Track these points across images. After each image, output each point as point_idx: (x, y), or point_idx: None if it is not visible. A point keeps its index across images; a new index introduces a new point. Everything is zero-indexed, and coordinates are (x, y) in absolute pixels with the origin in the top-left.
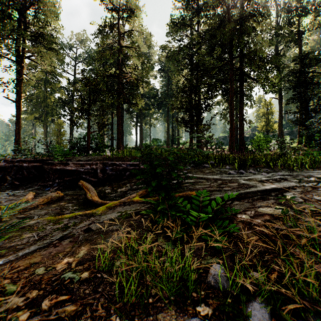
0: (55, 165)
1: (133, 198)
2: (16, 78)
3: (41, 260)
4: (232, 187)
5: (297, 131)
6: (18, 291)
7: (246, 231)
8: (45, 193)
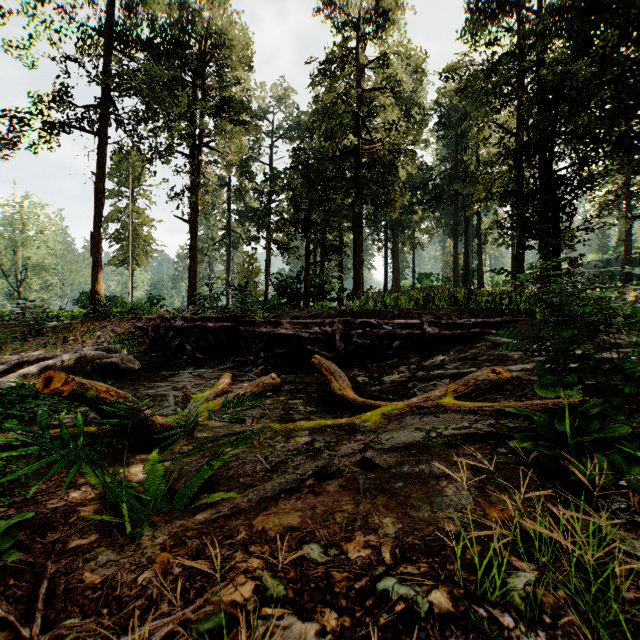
0: (258, 326)
1: (438, 400)
2: (191, 183)
3: (303, 523)
4: None
5: None
6: (291, 599)
7: None
8: (246, 377)
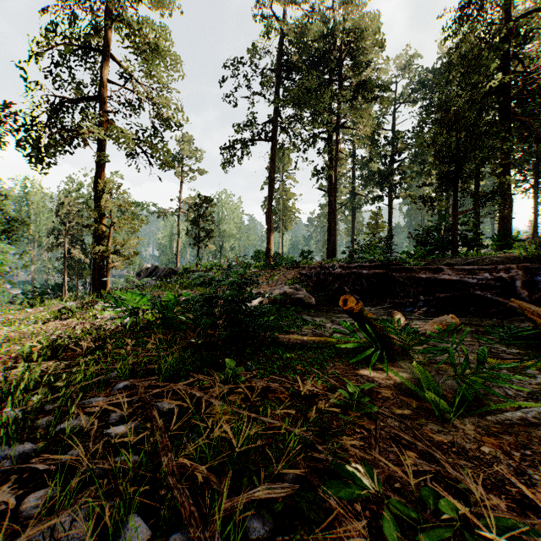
0: (415, 272)
1: None
2: (330, 161)
3: None
4: None
5: None
6: None
7: None
8: (412, 316)
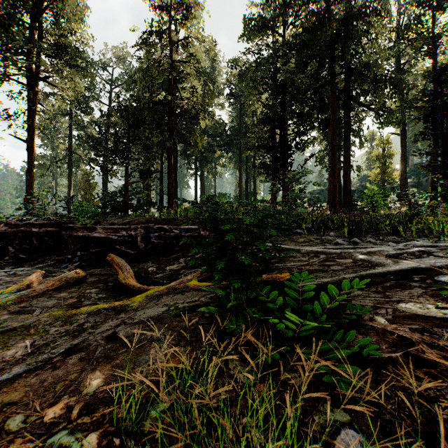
0: (76, 231)
1: (188, 283)
2: (28, 109)
3: (24, 397)
4: (345, 265)
5: (426, 181)
6: None
7: (411, 367)
8: (60, 272)
